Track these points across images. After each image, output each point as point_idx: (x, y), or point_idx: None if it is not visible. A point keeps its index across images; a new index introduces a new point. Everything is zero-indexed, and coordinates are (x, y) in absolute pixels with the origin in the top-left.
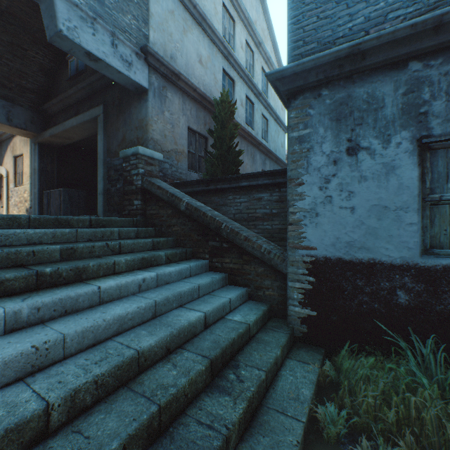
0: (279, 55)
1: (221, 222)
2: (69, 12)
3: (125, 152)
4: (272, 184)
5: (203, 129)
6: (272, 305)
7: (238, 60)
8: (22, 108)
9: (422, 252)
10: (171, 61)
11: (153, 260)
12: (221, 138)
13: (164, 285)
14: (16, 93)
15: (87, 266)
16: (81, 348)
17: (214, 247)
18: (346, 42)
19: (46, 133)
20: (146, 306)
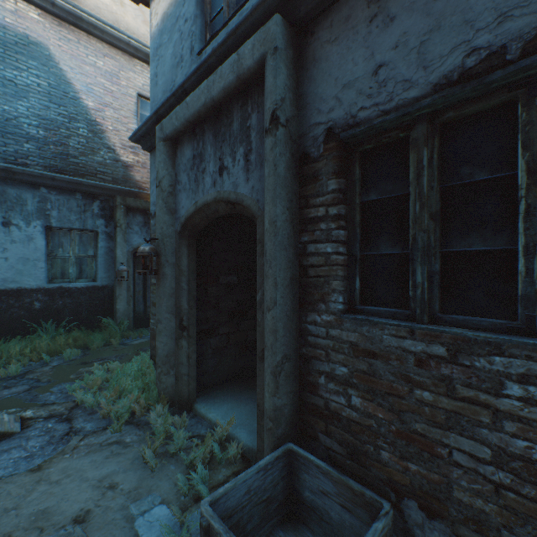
0: None
1: None
2: None
3: None
4: None
5: None
6: None
7: None
8: None
9: (49, 282)
10: None
11: None
12: None
13: None
14: None
15: None
16: None
17: None
18: (3, 158)
19: None
20: None
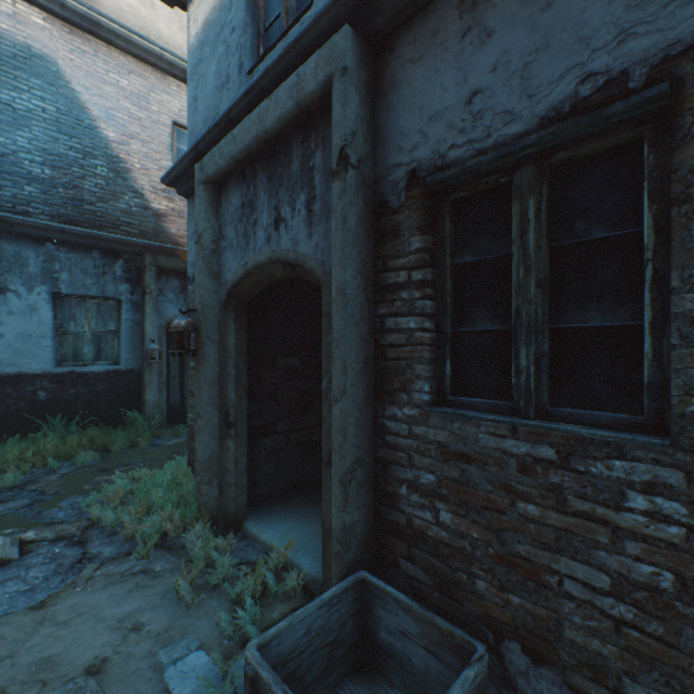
0: None
1: None
2: None
3: None
4: None
5: None
6: None
7: None
8: None
9: (57, 365)
10: None
11: None
12: None
13: None
14: None
15: None
16: None
17: None
18: None
19: None
20: None
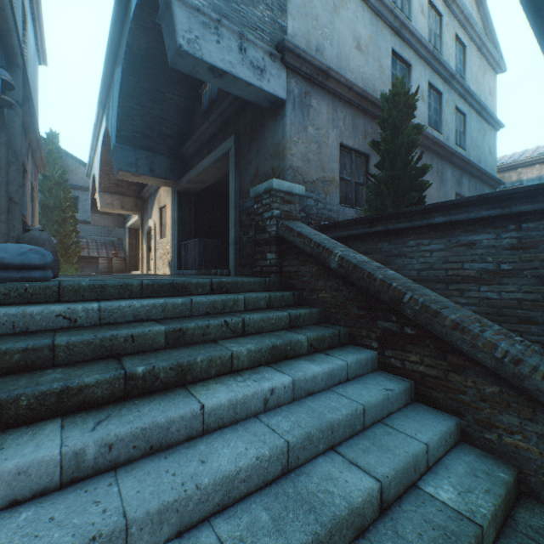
0: (485, 9)
1: (402, 291)
2: (190, 20)
3: (256, 189)
4: (500, 216)
5: (362, 143)
6: (522, 469)
7: (416, 31)
8: (162, 157)
9: None
10: (316, 55)
11: (289, 349)
12: (392, 151)
13: (304, 399)
14: (157, 142)
15: (193, 361)
16: (156, 541)
17: (386, 332)
18: None
19: (183, 179)
20: (271, 453)
